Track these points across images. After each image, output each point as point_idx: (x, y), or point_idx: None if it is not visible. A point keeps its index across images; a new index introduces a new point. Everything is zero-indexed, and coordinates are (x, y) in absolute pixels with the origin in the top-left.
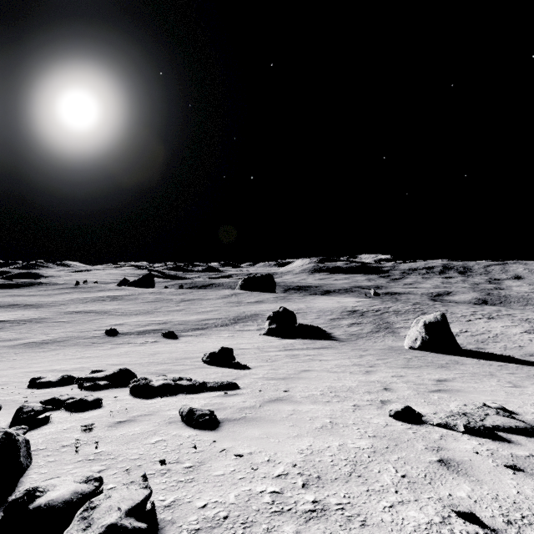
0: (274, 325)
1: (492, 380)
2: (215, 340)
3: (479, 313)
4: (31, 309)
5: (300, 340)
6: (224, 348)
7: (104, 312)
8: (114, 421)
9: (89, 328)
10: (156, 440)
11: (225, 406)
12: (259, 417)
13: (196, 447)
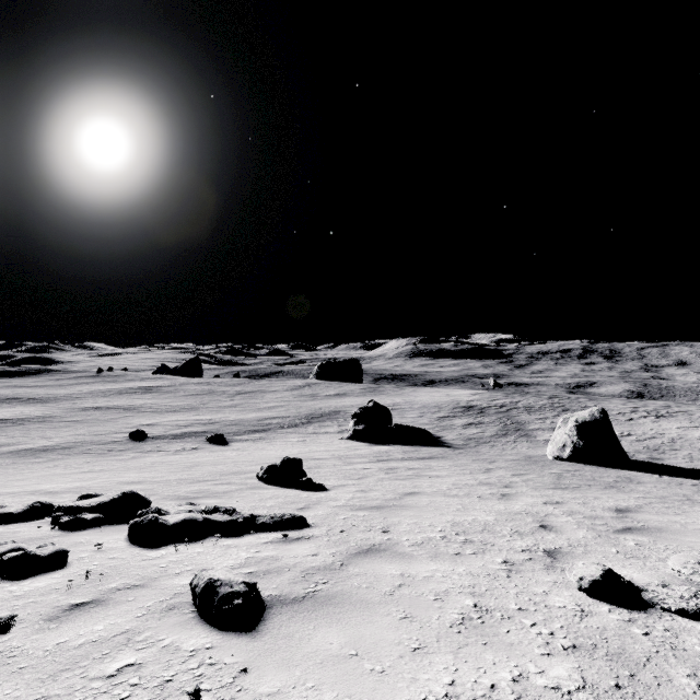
0: (362, 426)
1: (697, 508)
2: (280, 446)
3: (642, 409)
4: (34, 405)
5: (398, 447)
6: (290, 459)
7: (132, 408)
8: (65, 605)
9: (108, 430)
10: (120, 667)
11: (281, 566)
12: (341, 594)
13: (199, 694)
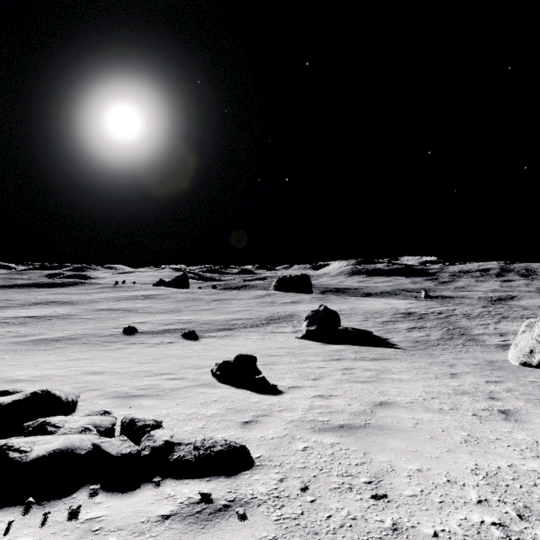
0: (314, 327)
1: None
2: (241, 342)
3: None
4: (65, 306)
5: (349, 347)
6: (243, 356)
7: (132, 310)
8: None
9: (110, 325)
10: None
11: None
12: None
13: None
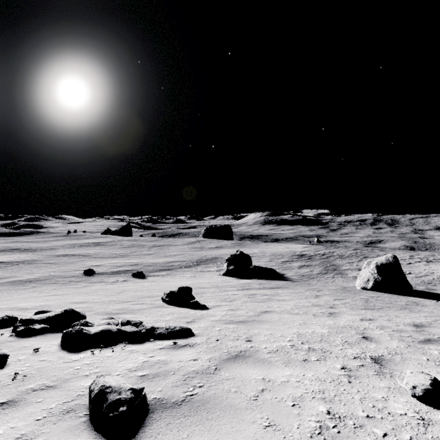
0: (232, 267)
1: None
2: (179, 279)
3: (416, 257)
4: (27, 253)
5: (256, 280)
6: (183, 287)
7: (87, 255)
8: None
9: (71, 268)
10: None
11: (168, 369)
12: (214, 398)
13: None
